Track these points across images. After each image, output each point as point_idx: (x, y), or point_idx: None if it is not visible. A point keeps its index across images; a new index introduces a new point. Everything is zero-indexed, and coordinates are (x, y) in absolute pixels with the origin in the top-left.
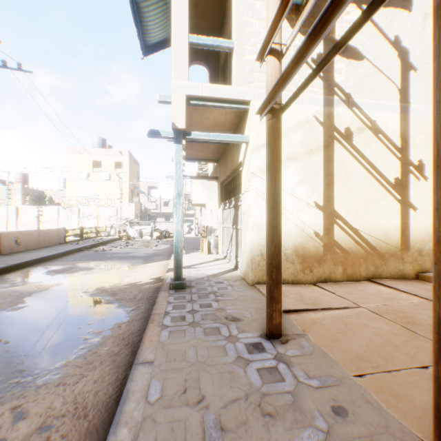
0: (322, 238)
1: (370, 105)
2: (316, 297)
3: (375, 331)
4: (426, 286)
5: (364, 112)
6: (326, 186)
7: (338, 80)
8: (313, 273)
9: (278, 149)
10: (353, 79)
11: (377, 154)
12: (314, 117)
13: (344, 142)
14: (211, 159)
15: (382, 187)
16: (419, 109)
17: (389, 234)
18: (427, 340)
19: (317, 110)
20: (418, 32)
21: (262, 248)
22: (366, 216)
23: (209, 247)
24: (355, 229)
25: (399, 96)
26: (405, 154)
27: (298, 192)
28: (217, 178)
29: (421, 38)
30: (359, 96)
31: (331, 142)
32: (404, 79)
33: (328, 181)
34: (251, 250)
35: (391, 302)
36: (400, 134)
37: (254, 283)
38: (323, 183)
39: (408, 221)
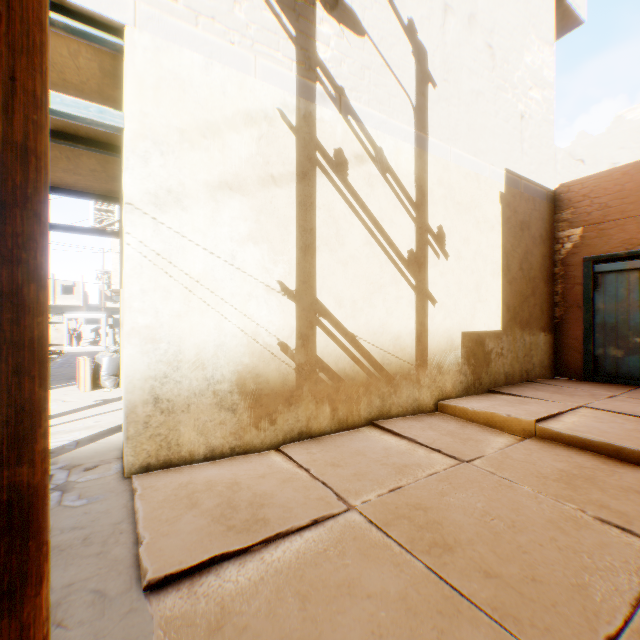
0: (294, 355)
1: (375, 120)
2: (266, 493)
3: (373, 613)
4: (451, 424)
5: (366, 129)
6: (303, 253)
7: (324, 57)
8: (278, 425)
9: (4, 4)
10: (348, 64)
11: (385, 206)
12: (279, 112)
13: (333, 174)
14: (105, 194)
15: (392, 264)
16: (440, 148)
17: (402, 342)
18: (480, 615)
19: (284, 100)
20: (439, 29)
21: (158, 384)
22: (369, 311)
23: (98, 375)
24: (353, 334)
25: (415, 118)
26: (423, 213)
27: (244, 260)
28: (118, 234)
29: (442, 40)
30: (358, 99)
31: (312, 171)
32: (422, 94)
33: (305, 244)
34: (127, 391)
35: (406, 479)
36: (416, 181)
37: (135, 471)
38: (296, 247)
39: (427, 321)
